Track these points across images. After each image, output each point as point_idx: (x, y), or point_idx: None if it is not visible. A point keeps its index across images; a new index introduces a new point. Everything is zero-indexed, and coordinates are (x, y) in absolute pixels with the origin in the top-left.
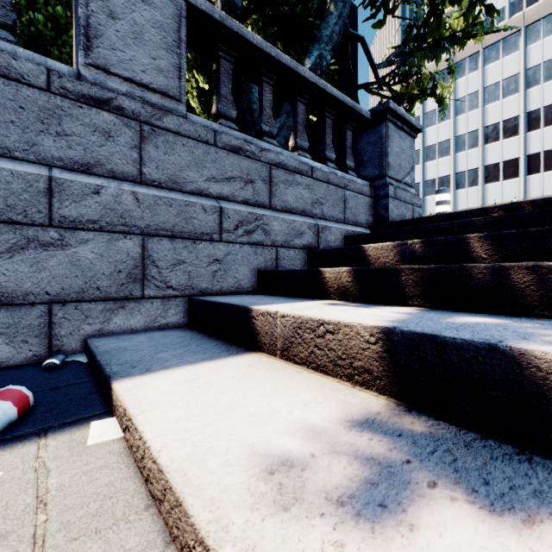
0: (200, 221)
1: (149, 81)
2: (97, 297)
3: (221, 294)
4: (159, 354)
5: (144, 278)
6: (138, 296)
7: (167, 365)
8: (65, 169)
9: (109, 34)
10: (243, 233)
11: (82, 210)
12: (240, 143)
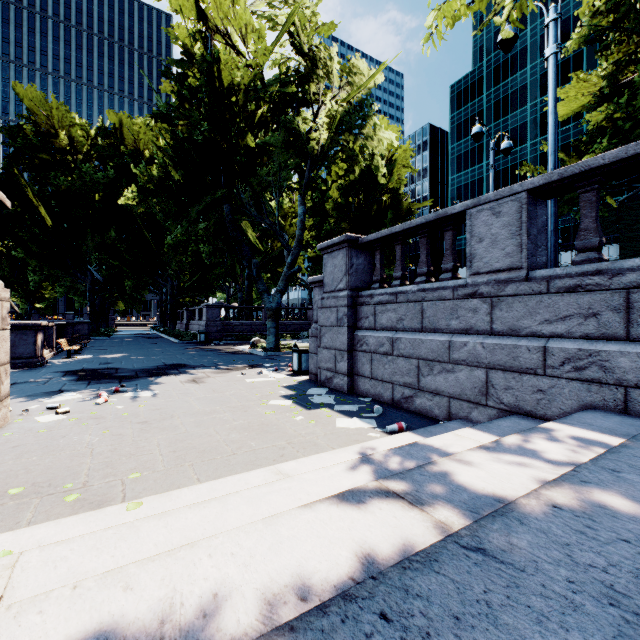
0: (525, 359)
1: (500, 266)
2: (465, 399)
3: (544, 419)
4: (441, 433)
5: (487, 394)
6: (484, 404)
7: (427, 436)
8: (458, 334)
9: (479, 252)
10: (571, 369)
11: (460, 355)
12: (577, 281)
